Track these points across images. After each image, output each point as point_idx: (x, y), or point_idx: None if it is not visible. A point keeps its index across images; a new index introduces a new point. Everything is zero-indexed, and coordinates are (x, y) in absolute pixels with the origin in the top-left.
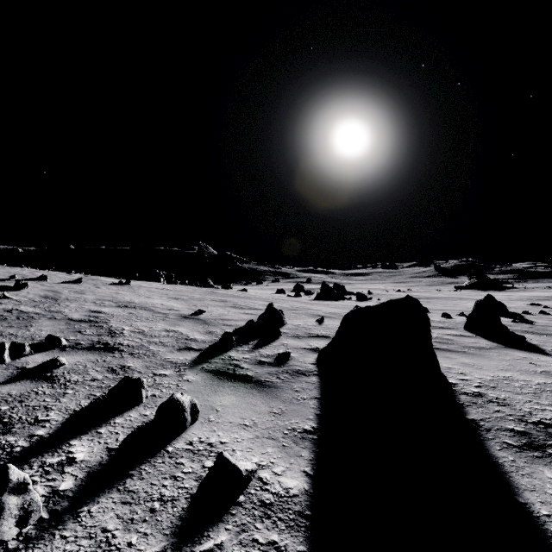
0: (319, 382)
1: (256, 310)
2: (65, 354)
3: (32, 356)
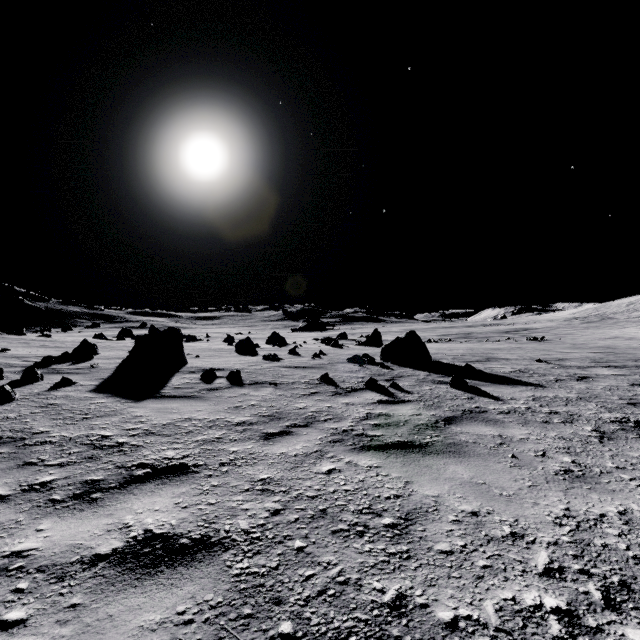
0: (115, 370)
1: (69, 348)
2: None
3: None
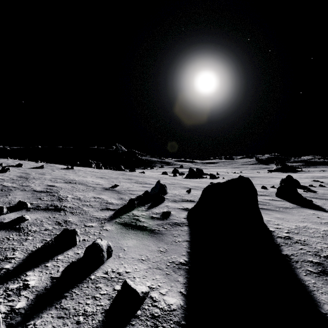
0: (189, 230)
1: (150, 185)
2: (29, 213)
3: (8, 214)
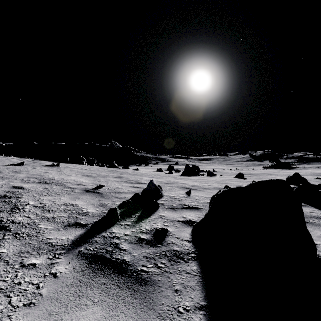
0: (200, 273)
1: (142, 184)
2: None
3: None
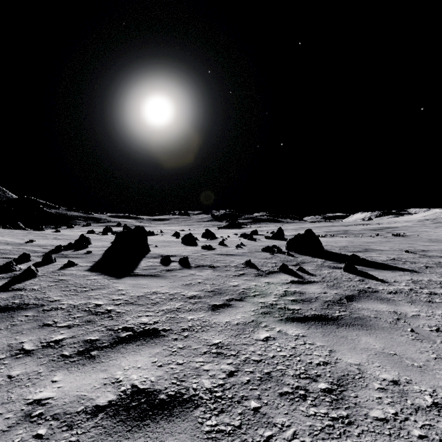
0: (103, 255)
1: (72, 240)
2: None
3: None
